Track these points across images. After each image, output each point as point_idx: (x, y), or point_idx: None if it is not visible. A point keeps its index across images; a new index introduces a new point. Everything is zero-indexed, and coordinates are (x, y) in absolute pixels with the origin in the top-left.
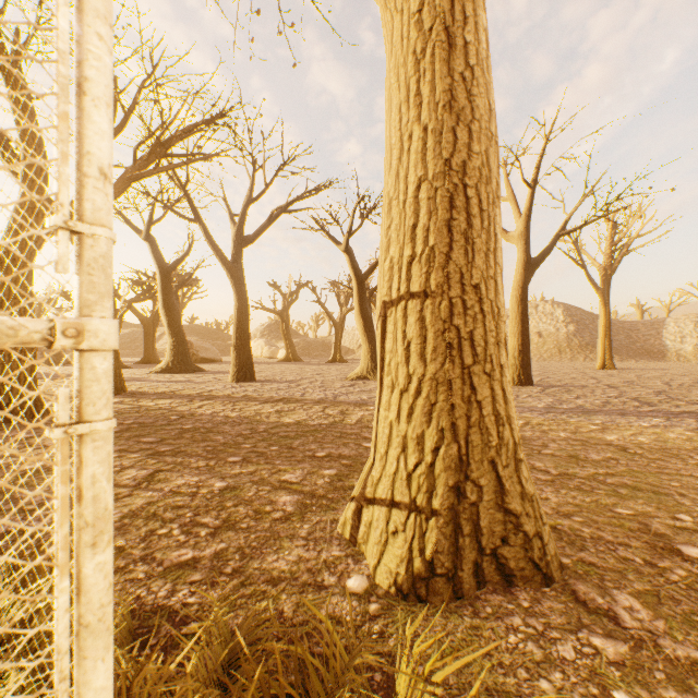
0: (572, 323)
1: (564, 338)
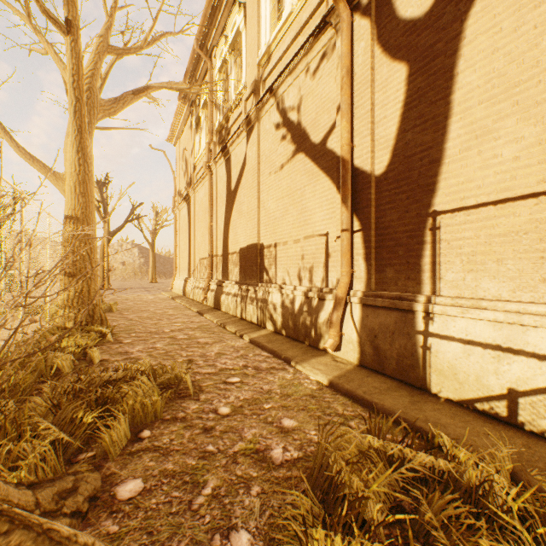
0: (143, 257)
1: (138, 266)
